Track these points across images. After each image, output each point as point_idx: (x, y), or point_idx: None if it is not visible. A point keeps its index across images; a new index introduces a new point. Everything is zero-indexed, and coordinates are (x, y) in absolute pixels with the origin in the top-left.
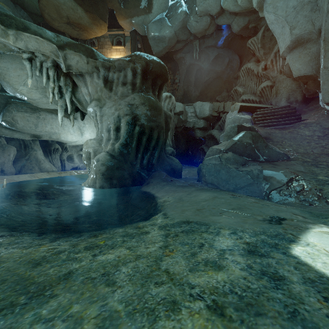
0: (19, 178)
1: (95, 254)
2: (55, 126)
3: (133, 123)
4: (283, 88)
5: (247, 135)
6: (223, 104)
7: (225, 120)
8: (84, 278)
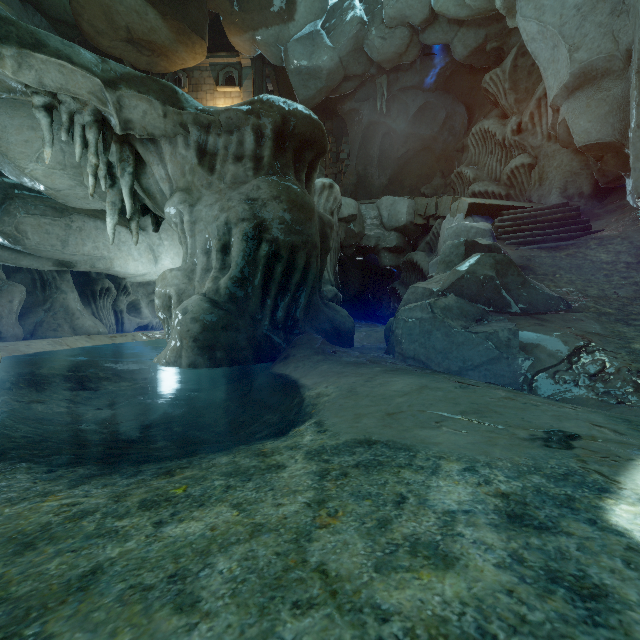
0: (30, 346)
1: (162, 520)
2: (103, 244)
3: (257, 237)
4: (554, 168)
5: (485, 261)
6: (435, 201)
7: (440, 233)
8: (126, 588)
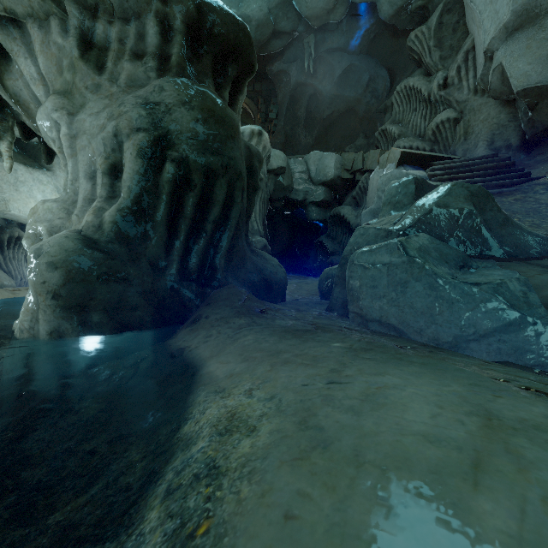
0: None
1: None
2: None
3: (159, 155)
4: (481, 122)
5: (458, 192)
6: (362, 156)
7: (369, 185)
8: None
